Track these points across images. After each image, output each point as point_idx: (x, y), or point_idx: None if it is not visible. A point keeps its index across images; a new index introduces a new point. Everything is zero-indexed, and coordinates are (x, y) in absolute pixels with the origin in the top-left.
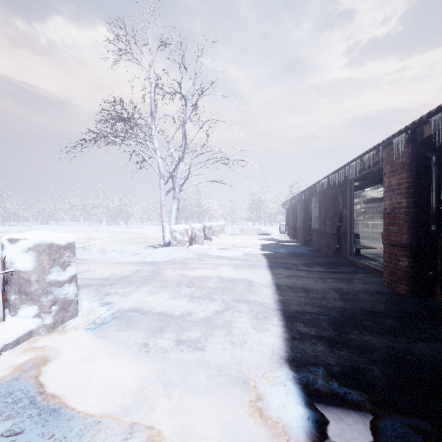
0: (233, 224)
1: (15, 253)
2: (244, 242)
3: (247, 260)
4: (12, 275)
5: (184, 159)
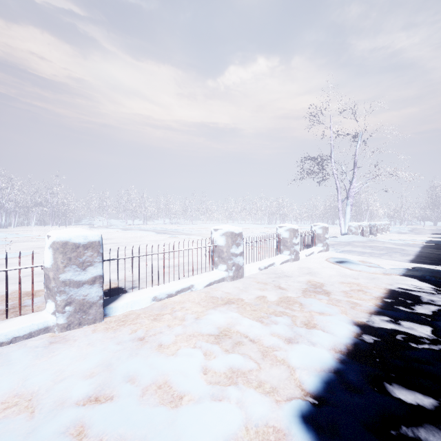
0: (401, 224)
1: (316, 229)
2: (410, 238)
3: (406, 244)
4: (316, 234)
5: (355, 179)
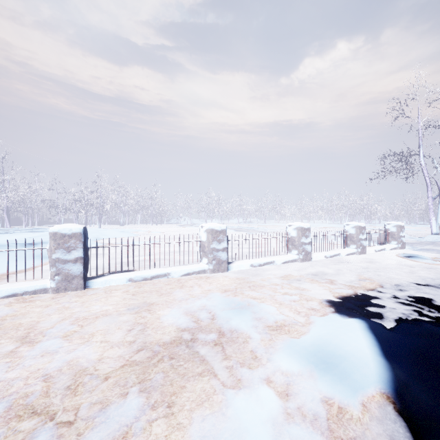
0: None
1: (390, 227)
2: None
3: None
4: (389, 232)
5: None
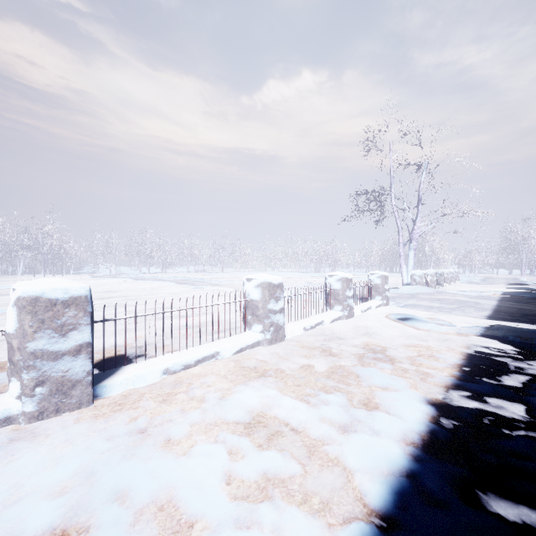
0: (471, 273)
1: (374, 278)
2: (483, 289)
3: (480, 296)
4: (373, 285)
5: (419, 218)
